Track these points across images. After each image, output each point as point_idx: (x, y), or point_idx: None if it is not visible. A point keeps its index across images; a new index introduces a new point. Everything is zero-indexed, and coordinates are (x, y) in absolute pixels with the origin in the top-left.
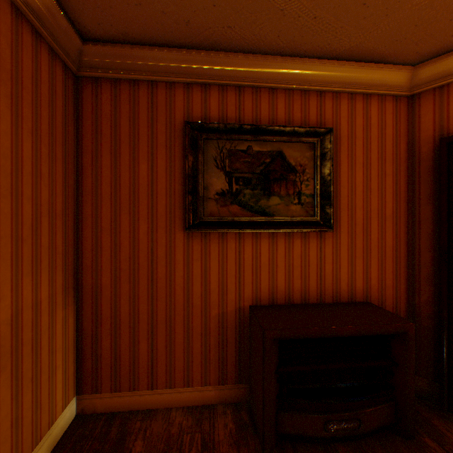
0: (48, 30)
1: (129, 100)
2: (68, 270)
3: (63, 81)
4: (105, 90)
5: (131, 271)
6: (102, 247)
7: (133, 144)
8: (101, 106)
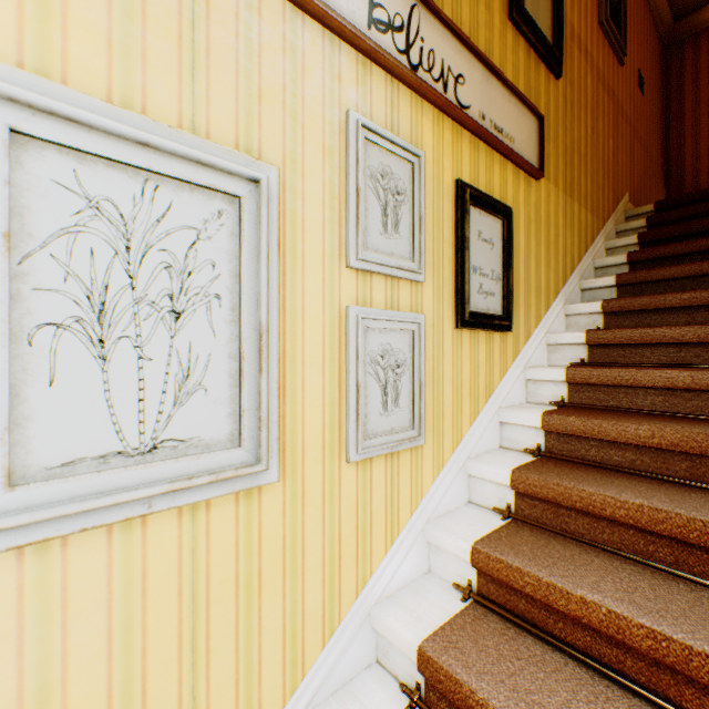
0: (661, 28)
1: (705, 42)
2: (661, 161)
3: (660, 53)
4: (685, 46)
5: (707, 152)
6: (683, 145)
7: (708, 68)
8: (682, 58)
